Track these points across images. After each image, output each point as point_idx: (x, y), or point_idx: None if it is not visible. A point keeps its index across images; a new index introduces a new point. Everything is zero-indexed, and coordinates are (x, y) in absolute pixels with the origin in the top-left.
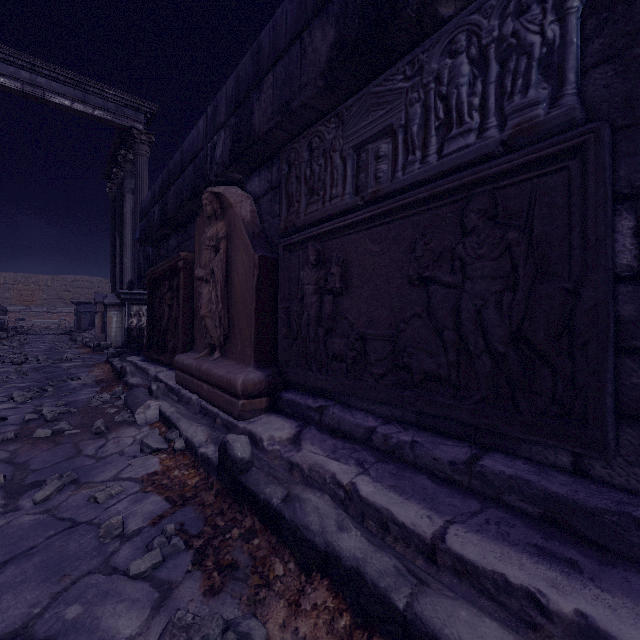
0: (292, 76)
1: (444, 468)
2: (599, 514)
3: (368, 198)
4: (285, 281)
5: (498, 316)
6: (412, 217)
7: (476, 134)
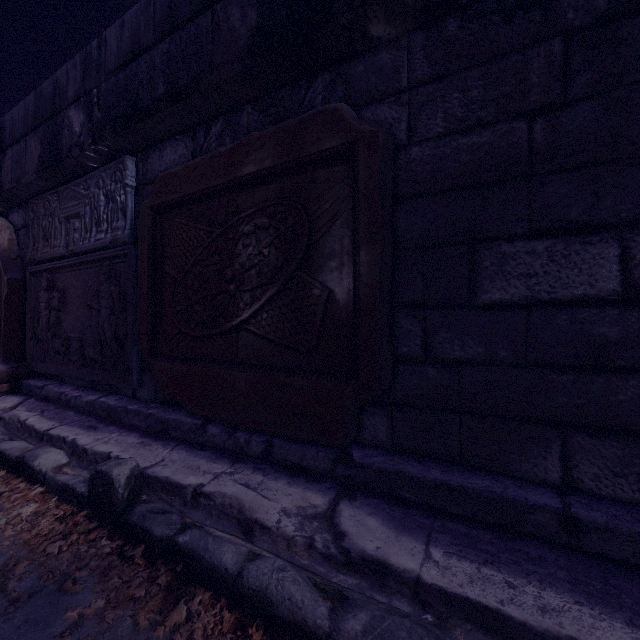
0: (22, 161)
1: (84, 405)
2: (117, 409)
3: (69, 253)
4: (32, 298)
5: (108, 327)
6: (88, 269)
7: (105, 234)
